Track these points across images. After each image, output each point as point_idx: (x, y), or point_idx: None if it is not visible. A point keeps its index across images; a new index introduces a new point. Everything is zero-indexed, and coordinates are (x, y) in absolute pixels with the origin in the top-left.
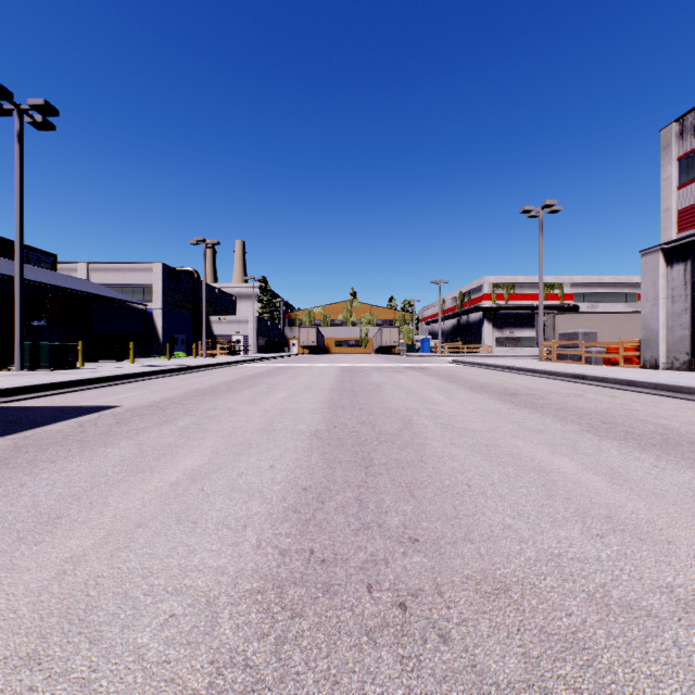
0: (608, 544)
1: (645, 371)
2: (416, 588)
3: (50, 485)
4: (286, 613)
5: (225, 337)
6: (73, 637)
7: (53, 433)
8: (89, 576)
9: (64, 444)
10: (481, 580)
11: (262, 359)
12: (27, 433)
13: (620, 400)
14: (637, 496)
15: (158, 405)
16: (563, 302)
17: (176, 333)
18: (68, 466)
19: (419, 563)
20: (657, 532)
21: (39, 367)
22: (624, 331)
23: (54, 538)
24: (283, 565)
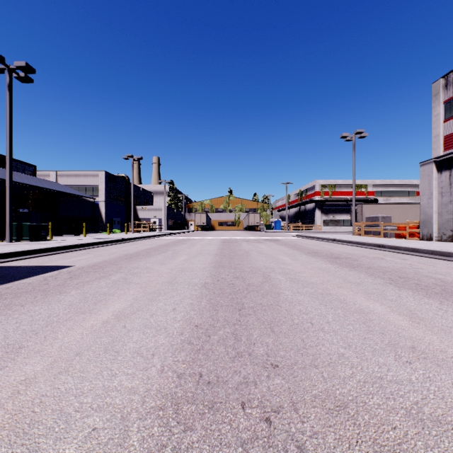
0: (415, 369)
1: (424, 242)
2: (277, 405)
3: (18, 323)
4: (180, 426)
5: (146, 219)
6: (16, 448)
7: (26, 285)
8: (36, 395)
9: (32, 293)
10: (325, 398)
11: (170, 234)
12: (8, 285)
13: (409, 261)
14: (431, 331)
15: (99, 265)
16: (367, 197)
17: (114, 217)
18: (33, 309)
19: (279, 384)
20: (449, 359)
21: (22, 239)
22: (408, 216)
23: (15, 364)
24: (180, 386)
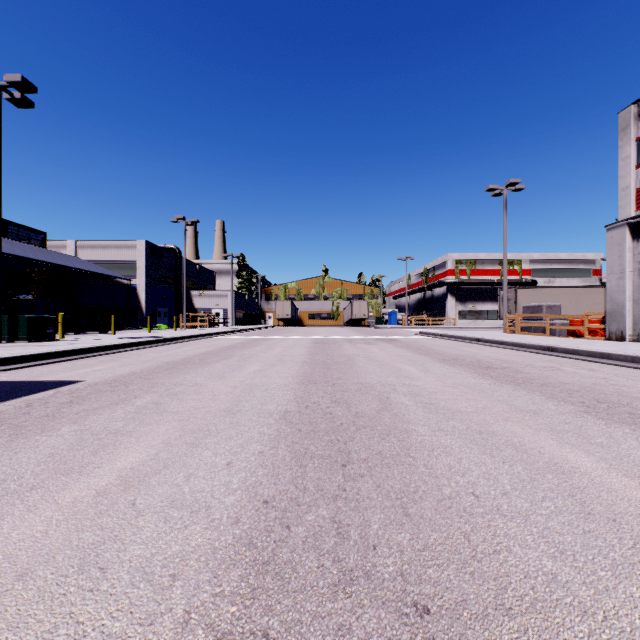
0: None
1: (613, 343)
2: None
3: None
4: None
5: (205, 310)
6: None
7: None
8: None
9: None
10: None
11: (239, 331)
12: None
13: (601, 374)
14: None
15: (122, 380)
16: (521, 277)
17: (159, 307)
18: None
19: None
20: None
21: (17, 339)
22: (583, 305)
23: None
24: None
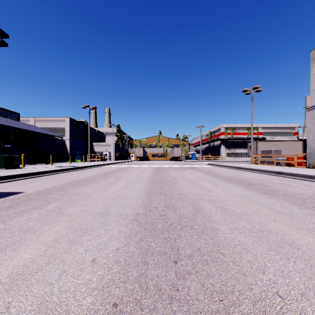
0: None
1: (312, 170)
2: None
3: None
4: None
5: (100, 152)
6: None
7: None
8: None
9: None
10: None
11: (116, 163)
12: None
13: (314, 187)
14: None
15: (46, 191)
16: (258, 136)
17: (76, 151)
18: None
19: None
20: None
21: None
22: (291, 149)
23: None
24: None
